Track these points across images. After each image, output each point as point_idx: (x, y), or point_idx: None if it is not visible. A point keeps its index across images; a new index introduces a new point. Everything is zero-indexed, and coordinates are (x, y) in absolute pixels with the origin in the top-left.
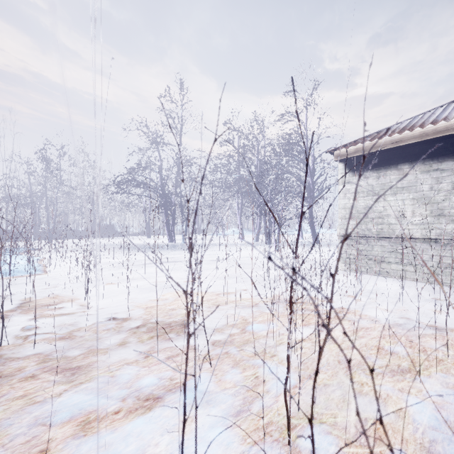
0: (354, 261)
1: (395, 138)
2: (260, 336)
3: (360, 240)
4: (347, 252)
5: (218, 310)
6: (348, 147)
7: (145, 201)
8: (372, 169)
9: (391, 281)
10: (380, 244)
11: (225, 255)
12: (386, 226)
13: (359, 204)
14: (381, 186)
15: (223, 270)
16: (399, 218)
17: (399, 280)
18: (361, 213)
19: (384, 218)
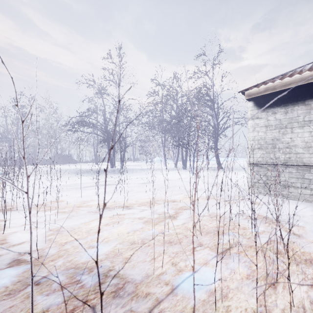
0: (262, 185)
1: (305, 76)
2: (198, 303)
3: (268, 167)
4: (256, 178)
5: (143, 247)
6: (259, 87)
7: (93, 137)
8: (279, 106)
9: (301, 205)
10: (288, 171)
11: (152, 178)
12: (293, 155)
13: (267, 136)
14: (288, 120)
15: (150, 193)
16: (307, 148)
17: (307, 203)
18: (269, 144)
19: (292, 148)
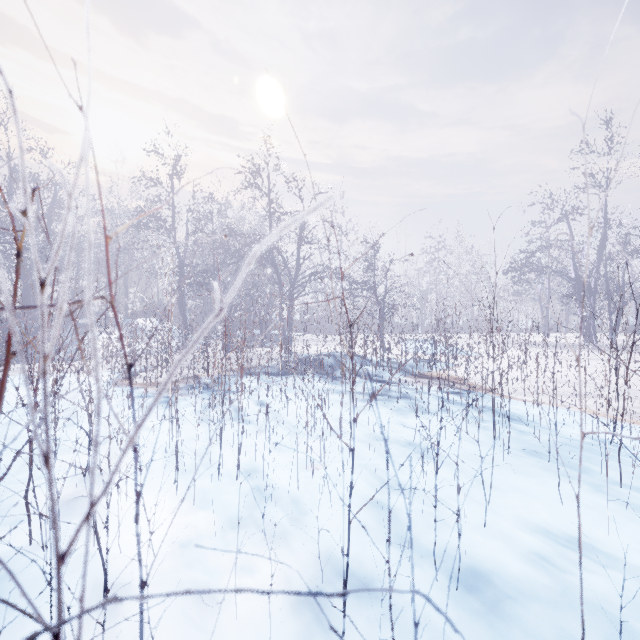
0: None
1: None
2: None
3: None
4: None
5: None
6: None
7: (540, 287)
8: None
9: None
10: None
11: None
12: None
13: None
14: None
15: None
16: None
17: None
18: None
19: None
